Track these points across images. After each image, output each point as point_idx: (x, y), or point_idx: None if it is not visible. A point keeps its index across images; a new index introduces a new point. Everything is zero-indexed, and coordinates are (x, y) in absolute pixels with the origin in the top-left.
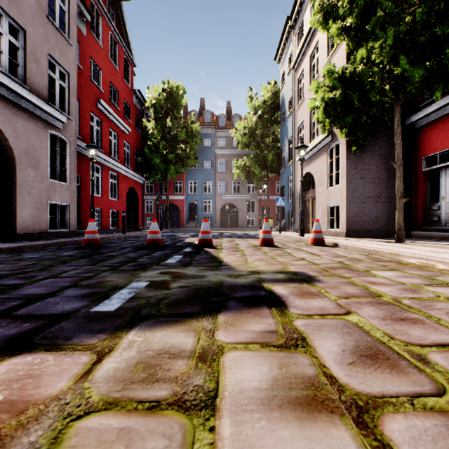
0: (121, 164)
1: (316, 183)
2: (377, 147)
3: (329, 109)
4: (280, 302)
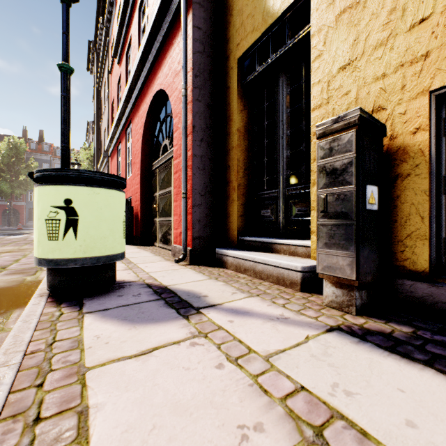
0: None
1: None
2: None
3: None
4: None
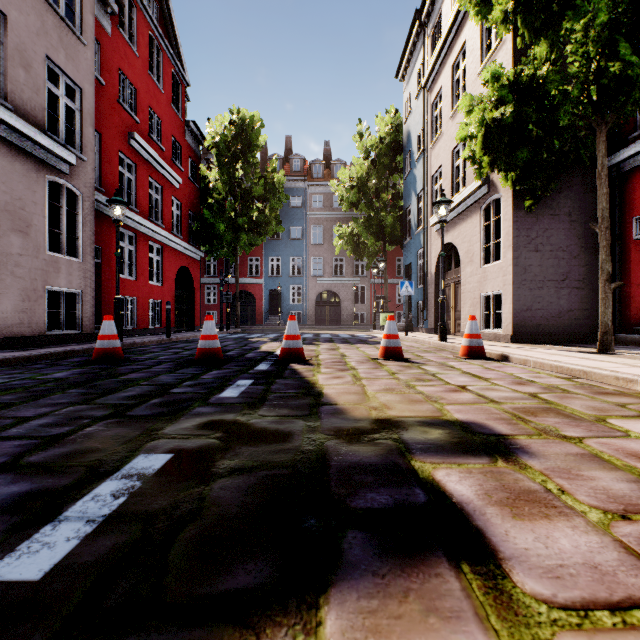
0: (167, 231)
1: (461, 259)
2: (561, 202)
3: (489, 139)
4: (474, 534)
